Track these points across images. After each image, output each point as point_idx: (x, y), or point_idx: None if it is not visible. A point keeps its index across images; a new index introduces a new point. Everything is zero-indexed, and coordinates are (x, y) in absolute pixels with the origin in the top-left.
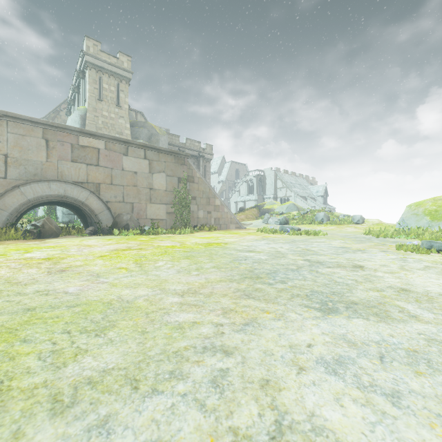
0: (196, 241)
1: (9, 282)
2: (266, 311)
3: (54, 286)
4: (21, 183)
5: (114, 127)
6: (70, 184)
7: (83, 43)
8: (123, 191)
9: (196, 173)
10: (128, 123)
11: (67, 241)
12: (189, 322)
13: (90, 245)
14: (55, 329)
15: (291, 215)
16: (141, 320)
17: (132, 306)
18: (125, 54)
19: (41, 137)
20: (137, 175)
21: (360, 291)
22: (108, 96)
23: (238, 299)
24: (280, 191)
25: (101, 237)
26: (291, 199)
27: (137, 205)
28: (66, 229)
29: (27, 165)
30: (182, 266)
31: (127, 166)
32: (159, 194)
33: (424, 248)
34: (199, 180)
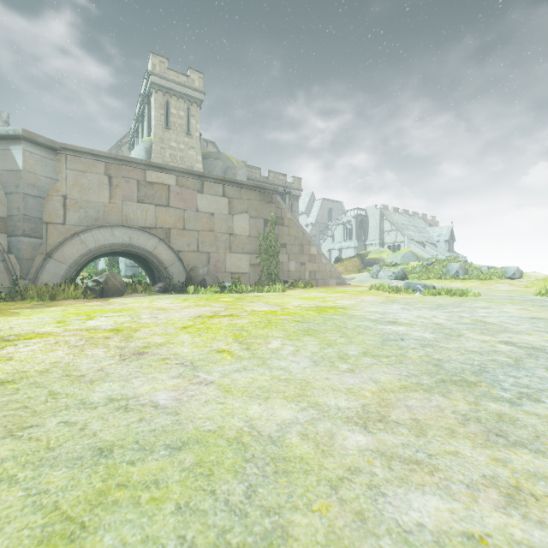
0: (299, 303)
1: (68, 374)
2: None
3: (135, 389)
4: (81, 229)
5: (183, 160)
6: (136, 229)
7: (148, 62)
8: (197, 238)
9: (286, 212)
10: (199, 154)
11: (134, 301)
12: (455, 533)
13: (163, 308)
14: (161, 535)
15: (409, 267)
16: (334, 511)
17: (287, 455)
18: (196, 71)
19: (103, 173)
20: (214, 218)
21: None
22: (177, 123)
23: (492, 447)
24: (388, 235)
25: (173, 296)
26: (403, 245)
27: (214, 255)
28: (132, 286)
29: (87, 208)
30: (313, 351)
31: (202, 206)
32: (241, 241)
33: None
34: (290, 222)
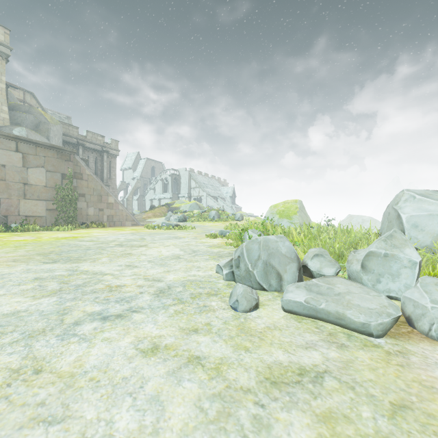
0: (59, 236)
1: None
2: (9, 265)
3: None
4: None
5: None
6: None
7: None
8: None
9: (85, 170)
10: (5, 105)
11: None
12: None
13: None
14: None
15: (191, 213)
16: None
17: None
18: (1, 25)
19: None
20: (5, 169)
21: (100, 255)
22: None
23: (2, 262)
24: (194, 191)
25: None
26: (203, 198)
27: (5, 201)
28: None
29: None
30: None
31: None
32: (37, 190)
33: (218, 235)
34: (89, 177)
